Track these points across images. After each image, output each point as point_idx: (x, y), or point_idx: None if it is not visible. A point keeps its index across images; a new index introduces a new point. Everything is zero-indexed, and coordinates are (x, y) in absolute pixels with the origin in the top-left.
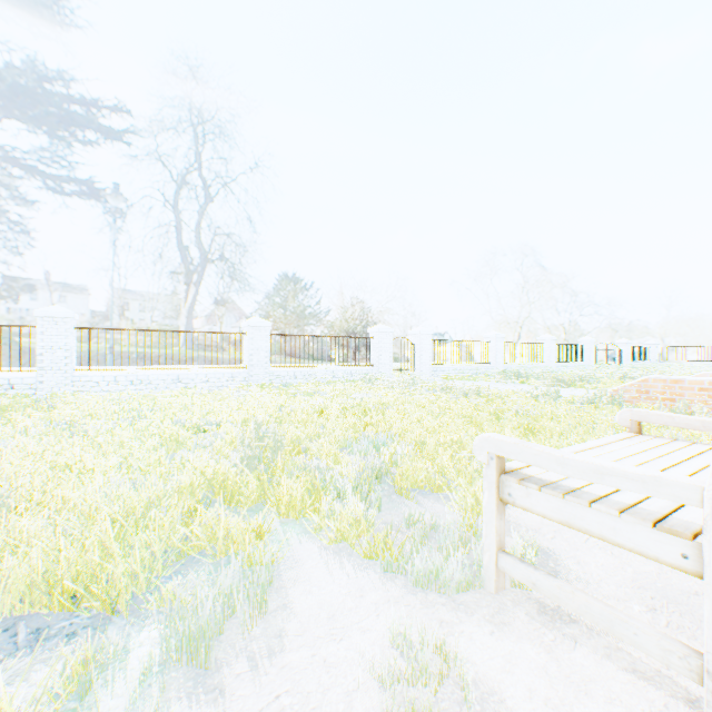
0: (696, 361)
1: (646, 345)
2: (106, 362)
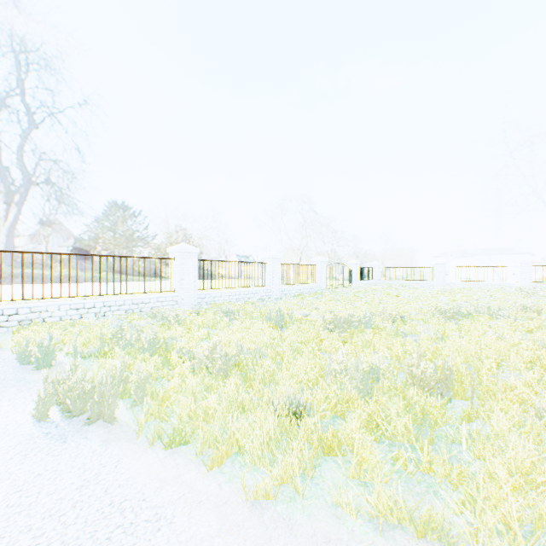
0: (408, 280)
1: (372, 266)
2: None
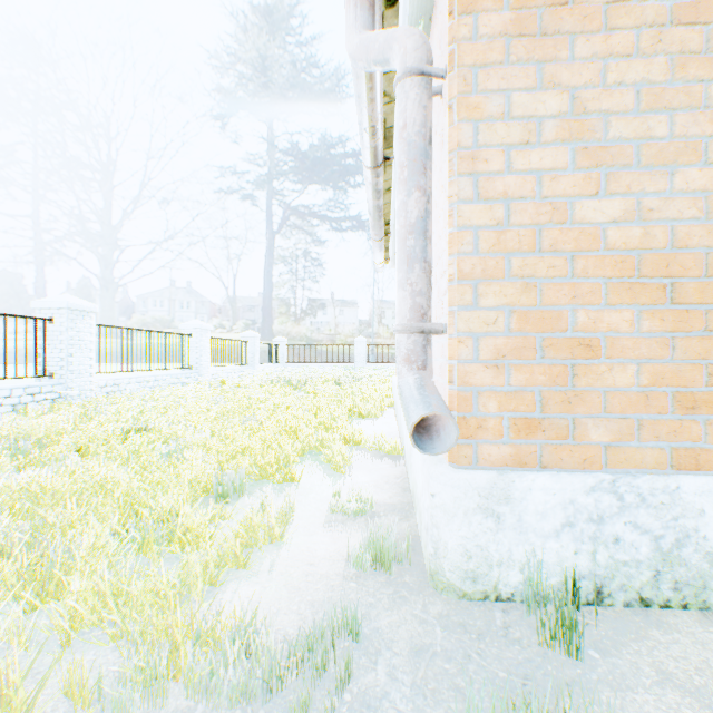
0: None
1: None
2: (377, 359)
